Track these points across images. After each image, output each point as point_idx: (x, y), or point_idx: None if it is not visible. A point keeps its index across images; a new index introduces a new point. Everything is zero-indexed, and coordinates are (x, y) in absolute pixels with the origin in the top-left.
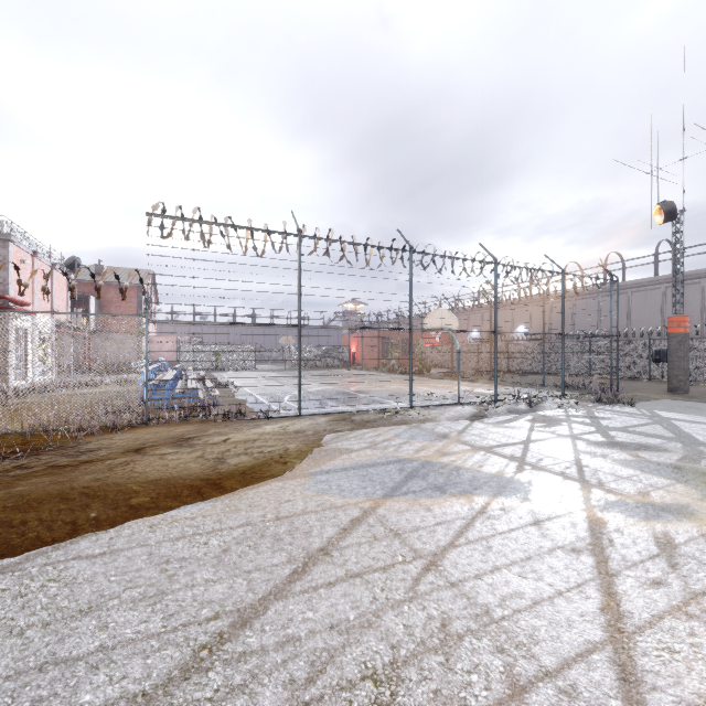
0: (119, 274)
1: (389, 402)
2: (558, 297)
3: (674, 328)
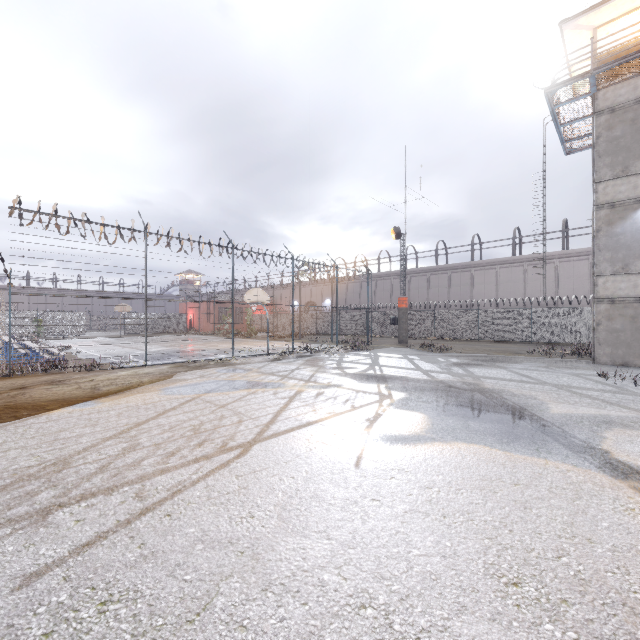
0: None
1: (218, 355)
2: (351, 279)
3: (401, 304)
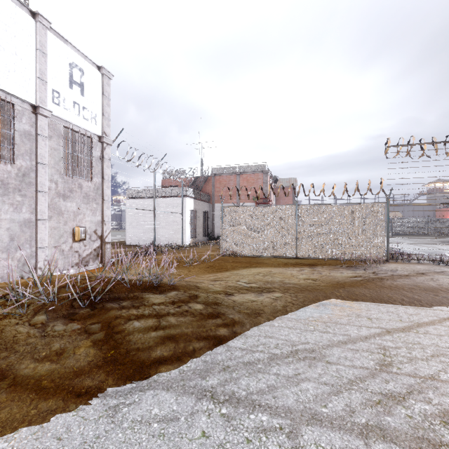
0: (282, 182)
1: None
2: None
3: None
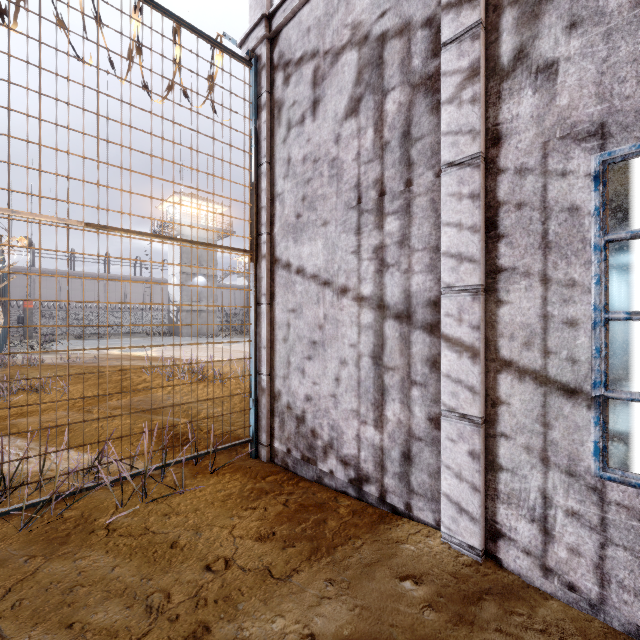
0: None
1: None
2: None
3: (29, 305)
